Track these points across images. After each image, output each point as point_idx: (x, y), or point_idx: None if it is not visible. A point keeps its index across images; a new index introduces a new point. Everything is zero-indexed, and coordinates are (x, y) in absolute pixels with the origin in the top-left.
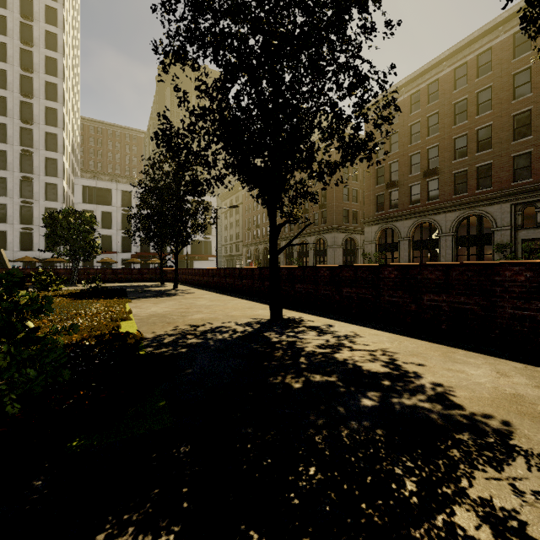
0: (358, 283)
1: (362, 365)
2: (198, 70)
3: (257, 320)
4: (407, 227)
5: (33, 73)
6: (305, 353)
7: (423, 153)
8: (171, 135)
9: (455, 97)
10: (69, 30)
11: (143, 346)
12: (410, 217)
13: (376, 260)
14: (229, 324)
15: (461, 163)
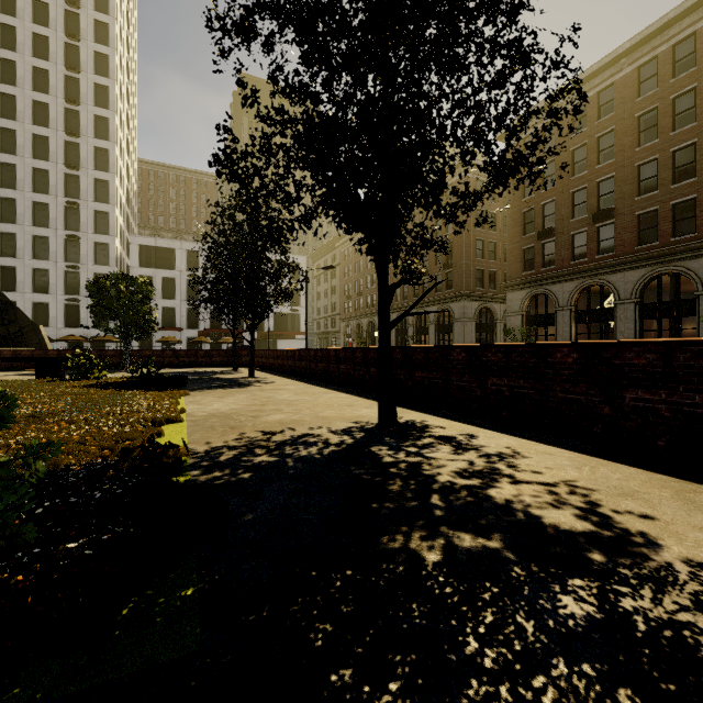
0: (511, 372)
1: (541, 515)
2: (272, 50)
3: (360, 424)
4: (568, 292)
5: (80, 106)
6: (439, 485)
7: (591, 188)
8: (237, 157)
9: (639, 107)
10: (123, 50)
11: (188, 466)
12: (572, 278)
13: (523, 338)
14: (318, 431)
15: (648, 200)
